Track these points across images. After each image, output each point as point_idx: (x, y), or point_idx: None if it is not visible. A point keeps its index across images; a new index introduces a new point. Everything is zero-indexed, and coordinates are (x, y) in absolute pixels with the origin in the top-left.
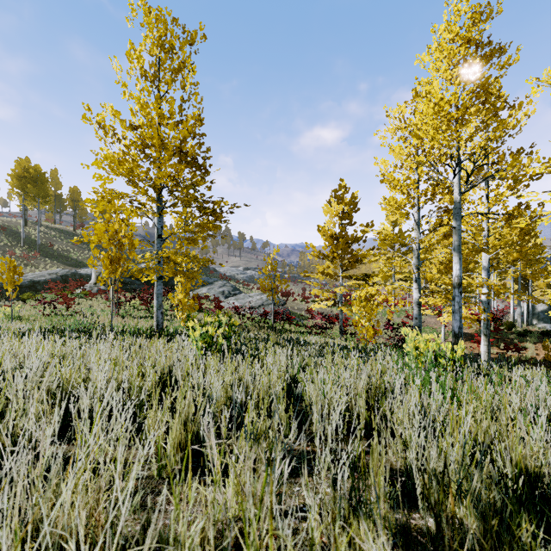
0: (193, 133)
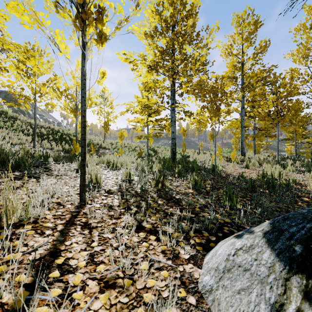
0: (301, 134)
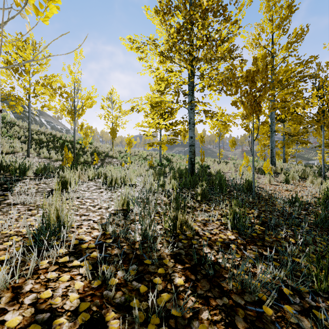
0: None
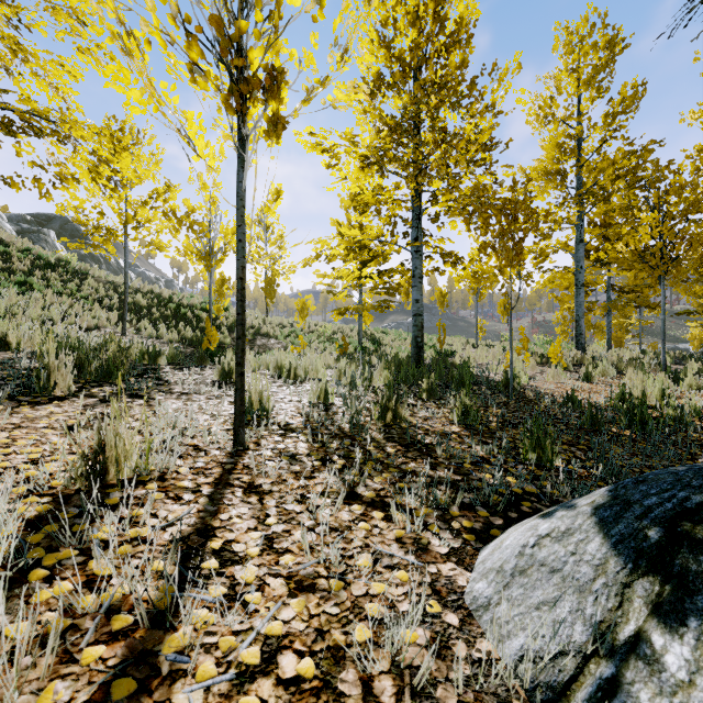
0: None
